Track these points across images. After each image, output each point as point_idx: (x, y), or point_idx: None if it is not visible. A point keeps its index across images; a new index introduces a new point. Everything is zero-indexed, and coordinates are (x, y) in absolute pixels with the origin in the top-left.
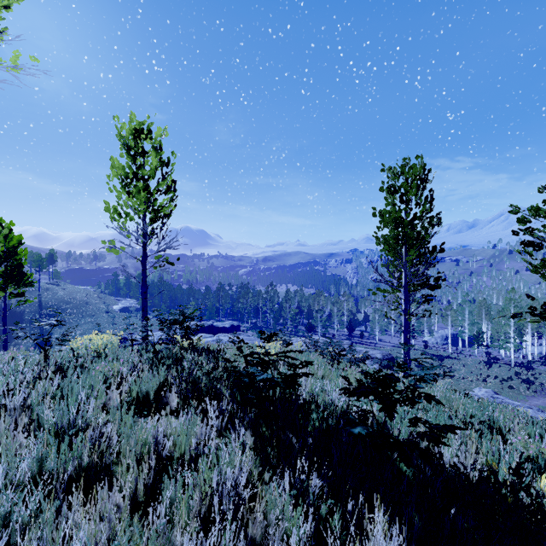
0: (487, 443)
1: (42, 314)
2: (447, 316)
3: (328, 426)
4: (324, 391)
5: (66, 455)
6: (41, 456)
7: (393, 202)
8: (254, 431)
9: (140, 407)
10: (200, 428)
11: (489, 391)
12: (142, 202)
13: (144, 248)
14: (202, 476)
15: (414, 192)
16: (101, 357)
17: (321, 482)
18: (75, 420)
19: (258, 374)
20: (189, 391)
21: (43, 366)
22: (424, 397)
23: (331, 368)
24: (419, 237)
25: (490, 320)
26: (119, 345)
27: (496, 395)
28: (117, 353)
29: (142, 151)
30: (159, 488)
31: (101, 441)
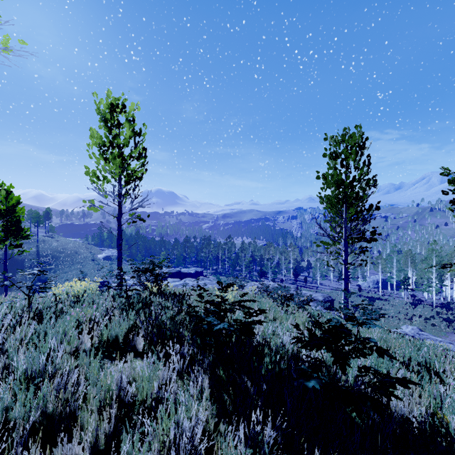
0: (429, 387)
1: (39, 261)
2: (378, 264)
3: (280, 370)
4: (276, 335)
5: (30, 404)
6: (6, 405)
7: (335, 166)
8: (212, 376)
9: (109, 349)
10: (163, 371)
11: (415, 328)
12: (118, 167)
13: (119, 207)
14: (160, 426)
15: (353, 157)
16: (79, 301)
17: (275, 433)
18: (46, 365)
19: (216, 323)
20: (154, 334)
21: (27, 310)
22: (376, 351)
23: (281, 311)
24: (358, 197)
25: (415, 267)
26: (97, 290)
27: (421, 332)
28: (93, 298)
29: (117, 123)
30: (121, 434)
31: (67, 387)
